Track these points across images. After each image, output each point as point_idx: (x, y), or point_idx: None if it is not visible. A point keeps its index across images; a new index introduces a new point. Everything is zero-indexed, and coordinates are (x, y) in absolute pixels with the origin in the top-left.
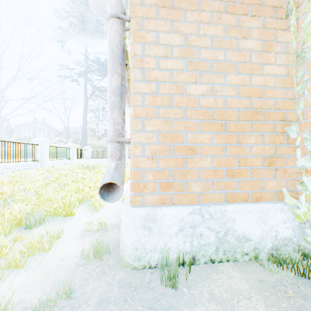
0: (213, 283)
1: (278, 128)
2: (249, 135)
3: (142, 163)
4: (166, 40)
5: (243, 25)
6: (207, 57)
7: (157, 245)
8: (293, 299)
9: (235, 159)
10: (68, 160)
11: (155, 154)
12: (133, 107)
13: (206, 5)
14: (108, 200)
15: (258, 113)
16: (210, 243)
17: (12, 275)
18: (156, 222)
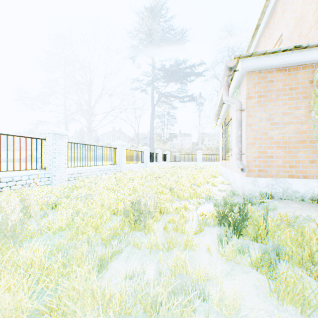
0: (279, 201)
1: (316, 147)
2: (300, 150)
3: (250, 161)
4: (260, 116)
5: (296, 104)
6: (278, 120)
7: (257, 190)
8: (310, 205)
9: (292, 160)
10: (156, 162)
11: (255, 158)
12: (246, 141)
13: (278, 99)
14: (242, 172)
15: (305, 141)
16: (279, 192)
17: None
18: (256, 182)
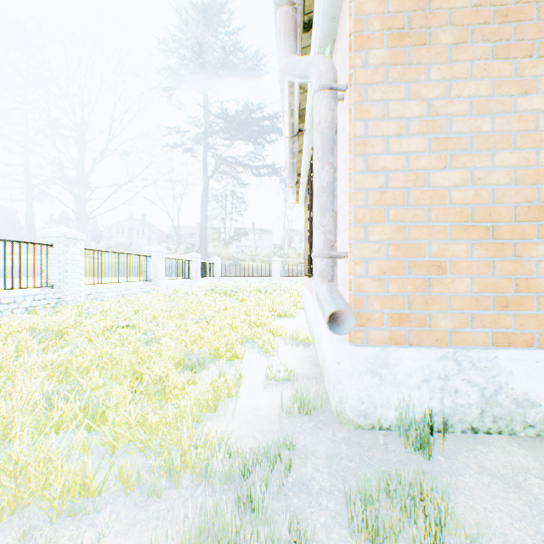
0: (480, 456)
1: None
2: (535, 243)
3: (364, 285)
4: (400, 111)
5: (523, 73)
6: (462, 129)
7: (390, 399)
8: None
9: (510, 281)
10: (189, 279)
11: (383, 273)
12: (350, 209)
13: (462, 52)
14: (335, 332)
15: None
16: (470, 404)
17: (209, 419)
18: (389, 367)
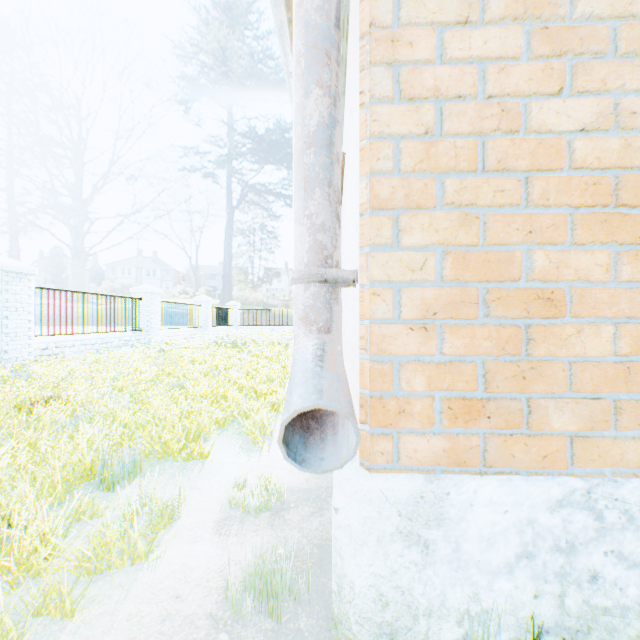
0: None
1: None
2: None
3: (392, 340)
4: None
5: None
6: (599, 9)
7: (448, 596)
8: None
9: None
10: (197, 329)
11: (432, 314)
12: (365, 180)
13: None
14: (307, 464)
15: None
16: (624, 607)
17: (52, 638)
18: (445, 525)
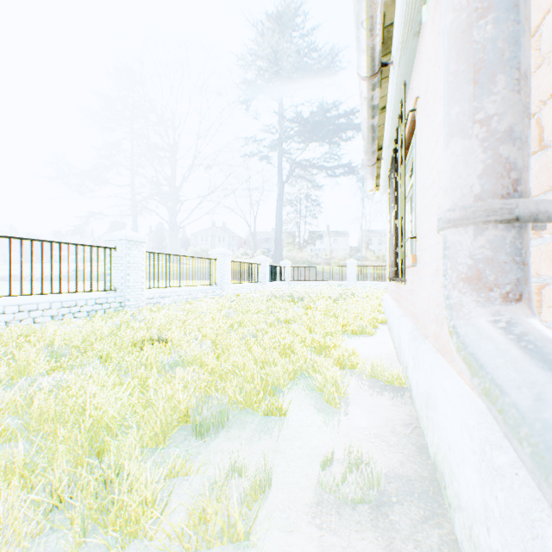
0: None
1: None
2: None
3: None
4: None
5: None
6: None
7: None
8: None
9: None
10: (257, 283)
11: None
12: None
13: None
14: None
15: None
16: None
17: None
18: None
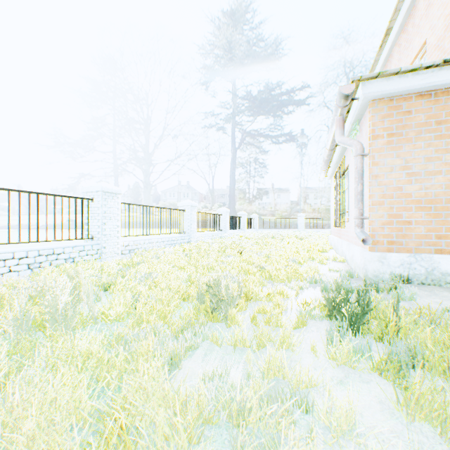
0: (421, 288)
1: None
2: None
3: (375, 229)
4: (391, 163)
5: (447, 145)
6: (419, 169)
7: (386, 271)
8: None
9: (441, 228)
10: (239, 230)
11: (383, 225)
12: (369, 200)
13: (419, 139)
14: (364, 244)
15: None
16: (420, 274)
17: None
18: (386, 259)
